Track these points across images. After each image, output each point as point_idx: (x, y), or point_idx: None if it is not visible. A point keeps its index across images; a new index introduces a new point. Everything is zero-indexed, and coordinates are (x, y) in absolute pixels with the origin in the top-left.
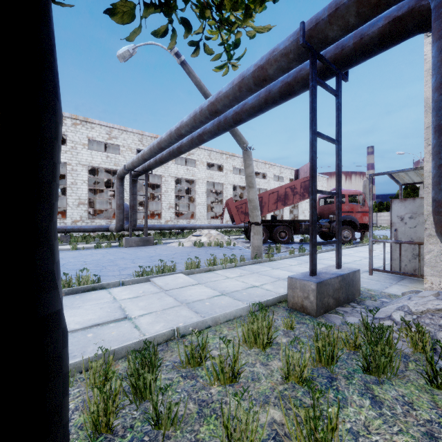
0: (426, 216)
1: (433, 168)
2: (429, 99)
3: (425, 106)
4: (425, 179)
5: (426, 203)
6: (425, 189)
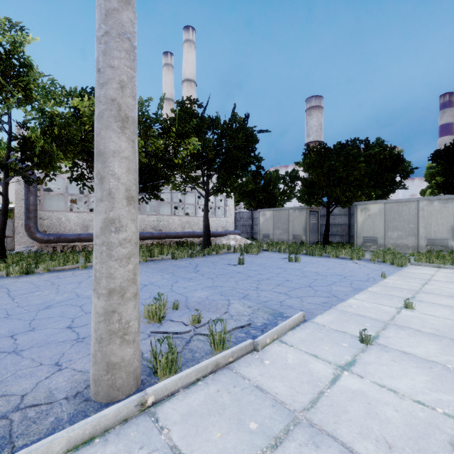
0: (16, 227)
1: (25, 216)
2: (17, 189)
3: (15, 191)
4: (15, 215)
5: (16, 222)
6: (15, 218)
